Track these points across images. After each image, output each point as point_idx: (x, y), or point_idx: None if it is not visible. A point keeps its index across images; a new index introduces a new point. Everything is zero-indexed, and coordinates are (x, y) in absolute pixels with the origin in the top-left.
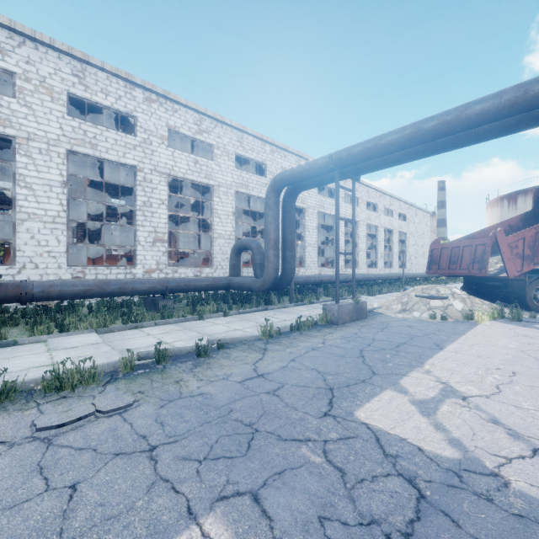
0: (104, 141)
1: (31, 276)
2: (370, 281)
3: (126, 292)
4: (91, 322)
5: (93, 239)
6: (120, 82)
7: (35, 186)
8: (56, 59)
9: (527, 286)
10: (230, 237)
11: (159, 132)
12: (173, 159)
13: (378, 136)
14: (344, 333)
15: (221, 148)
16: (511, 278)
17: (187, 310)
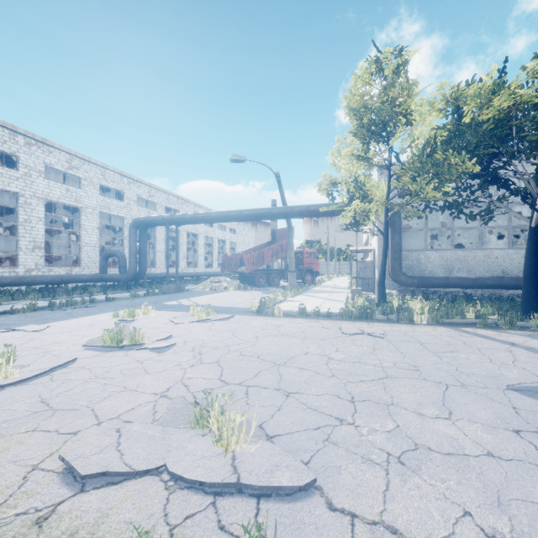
0: None
1: None
2: (206, 277)
3: (36, 283)
4: (34, 296)
5: None
6: (6, 131)
7: None
8: None
9: (256, 276)
10: (95, 246)
11: (38, 168)
12: (49, 188)
13: (184, 214)
14: (168, 295)
15: (88, 180)
16: (252, 273)
17: (78, 292)
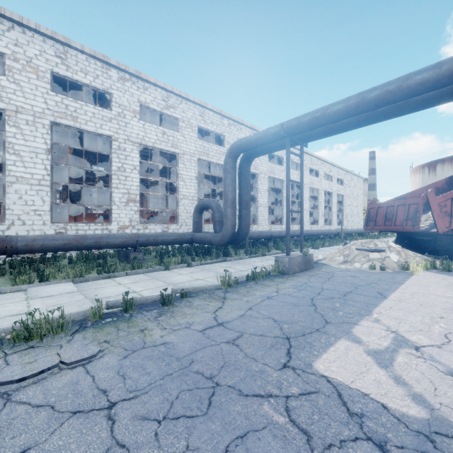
0: (84, 114)
1: (19, 232)
2: (313, 236)
3: (101, 246)
4: (68, 273)
5: (76, 200)
6: (98, 63)
7: (23, 153)
8: (41, 42)
9: None
10: (193, 198)
11: (132, 107)
12: (143, 130)
13: (325, 106)
14: (294, 283)
15: (186, 121)
16: (440, 233)
17: (155, 261)
